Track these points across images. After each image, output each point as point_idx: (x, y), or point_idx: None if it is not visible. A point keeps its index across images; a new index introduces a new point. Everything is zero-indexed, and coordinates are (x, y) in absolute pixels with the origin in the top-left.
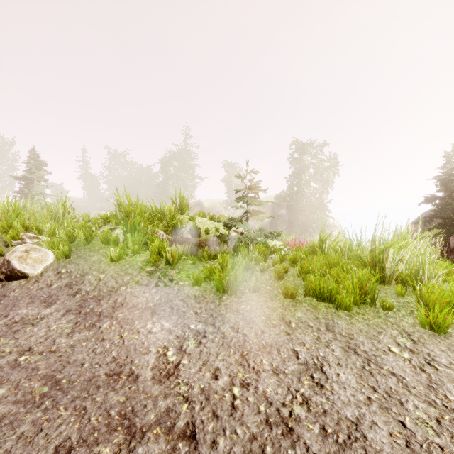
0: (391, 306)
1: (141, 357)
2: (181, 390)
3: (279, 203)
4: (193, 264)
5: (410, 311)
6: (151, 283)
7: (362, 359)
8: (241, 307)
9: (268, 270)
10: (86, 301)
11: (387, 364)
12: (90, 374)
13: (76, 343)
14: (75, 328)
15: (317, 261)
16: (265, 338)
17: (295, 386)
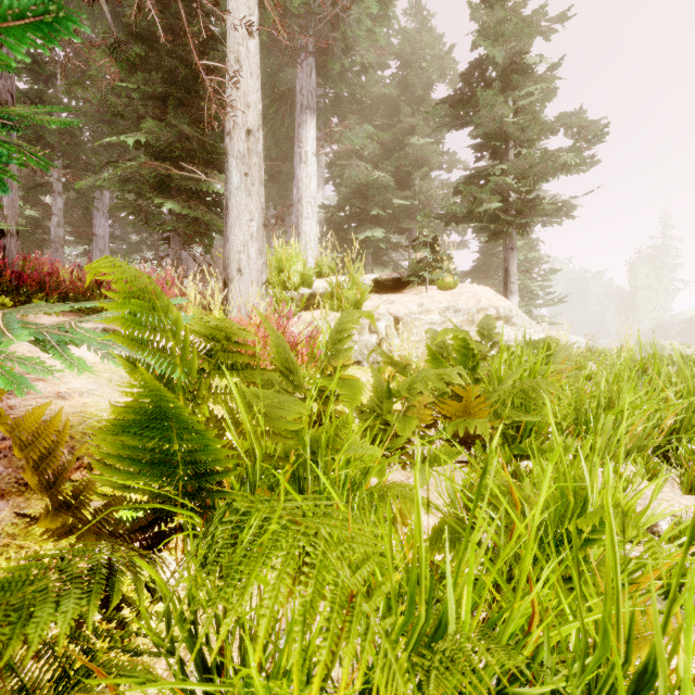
0: None
1: None
2: None
3: None
4: None
5: None
6: None
7: None
8: None
9: None
10: None
11: None
12: None
13: None
14: None
15: None
16: None
17: None
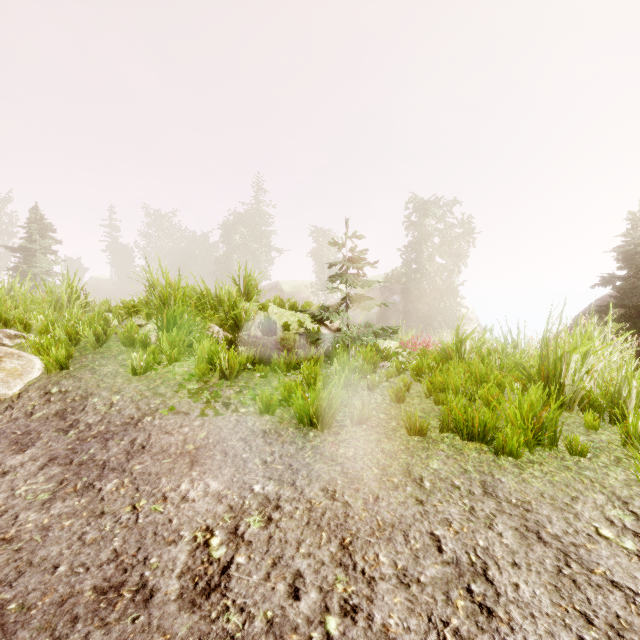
0: (585, 450)
1: (164, 549)
2: (231, 624)
3: (390, 287)
4: (263, 378)
5: (614, 456)
6: (194, 410)
7: (553, 552)
8: (339, 451)
9: (380, 387)
10: (85, 442)
11: (600, 562)
12: (65, 590)
13: (54, 522)
14: (58, 491)
15: (456, 373)
16: (381, 511)
17: (441, 613)
